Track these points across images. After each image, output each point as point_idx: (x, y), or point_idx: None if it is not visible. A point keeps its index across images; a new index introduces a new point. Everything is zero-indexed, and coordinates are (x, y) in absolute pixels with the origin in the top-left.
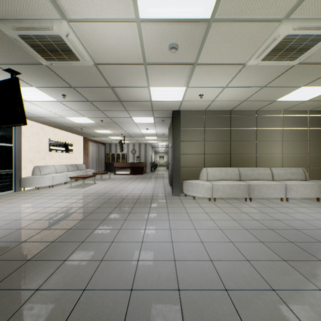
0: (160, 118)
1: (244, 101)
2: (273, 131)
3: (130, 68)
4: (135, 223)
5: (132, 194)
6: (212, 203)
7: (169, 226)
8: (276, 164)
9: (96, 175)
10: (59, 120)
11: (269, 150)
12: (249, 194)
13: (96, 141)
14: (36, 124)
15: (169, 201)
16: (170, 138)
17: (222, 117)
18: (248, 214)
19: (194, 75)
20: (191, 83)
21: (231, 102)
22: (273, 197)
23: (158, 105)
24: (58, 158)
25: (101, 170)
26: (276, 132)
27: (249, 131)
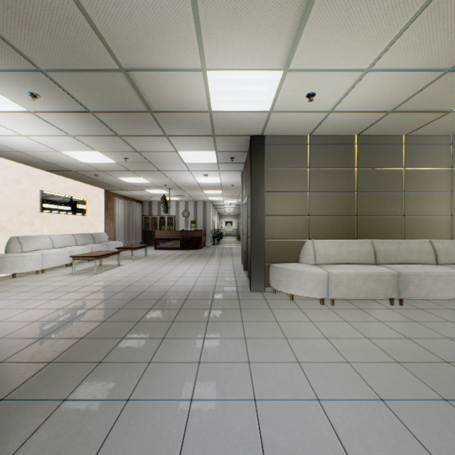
0: (228, 152)
1: (391, 111)
2: (434, 173)
3: (155, 1)
4: (170, 375)
5: (176, 288)
6: (330, 311)
7: (252, 387)
8: (439, 234)
9: (126, 251)
10: (52, 156)
11: (427, 208)
12: (399, 291)
13: (127, 198)
14: (15, 165)
15: (245, 306)
16: (244, 189)
17: (341, 148)
18: (417, 342)
19: (307, 31)
20: (296, 56)
21: (365, 114)
22: (445, 297)
23: (224, 123)
24: (58, 223)
25: (136, 242)
26: (439, 175)
27: (391, 174)
